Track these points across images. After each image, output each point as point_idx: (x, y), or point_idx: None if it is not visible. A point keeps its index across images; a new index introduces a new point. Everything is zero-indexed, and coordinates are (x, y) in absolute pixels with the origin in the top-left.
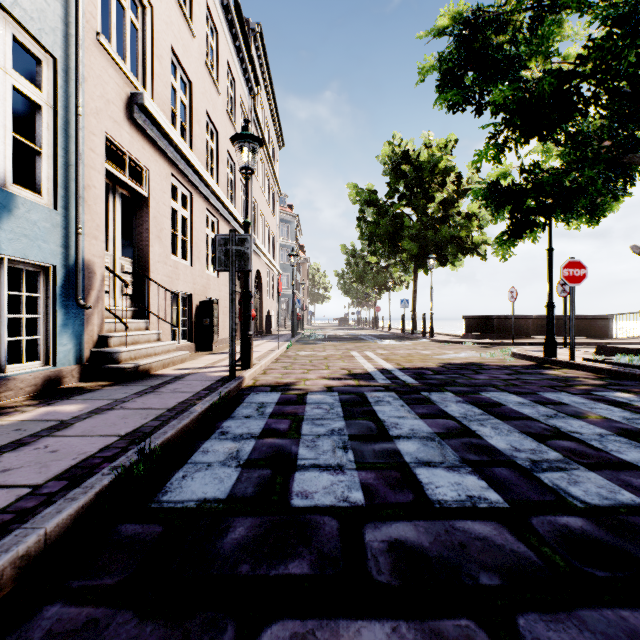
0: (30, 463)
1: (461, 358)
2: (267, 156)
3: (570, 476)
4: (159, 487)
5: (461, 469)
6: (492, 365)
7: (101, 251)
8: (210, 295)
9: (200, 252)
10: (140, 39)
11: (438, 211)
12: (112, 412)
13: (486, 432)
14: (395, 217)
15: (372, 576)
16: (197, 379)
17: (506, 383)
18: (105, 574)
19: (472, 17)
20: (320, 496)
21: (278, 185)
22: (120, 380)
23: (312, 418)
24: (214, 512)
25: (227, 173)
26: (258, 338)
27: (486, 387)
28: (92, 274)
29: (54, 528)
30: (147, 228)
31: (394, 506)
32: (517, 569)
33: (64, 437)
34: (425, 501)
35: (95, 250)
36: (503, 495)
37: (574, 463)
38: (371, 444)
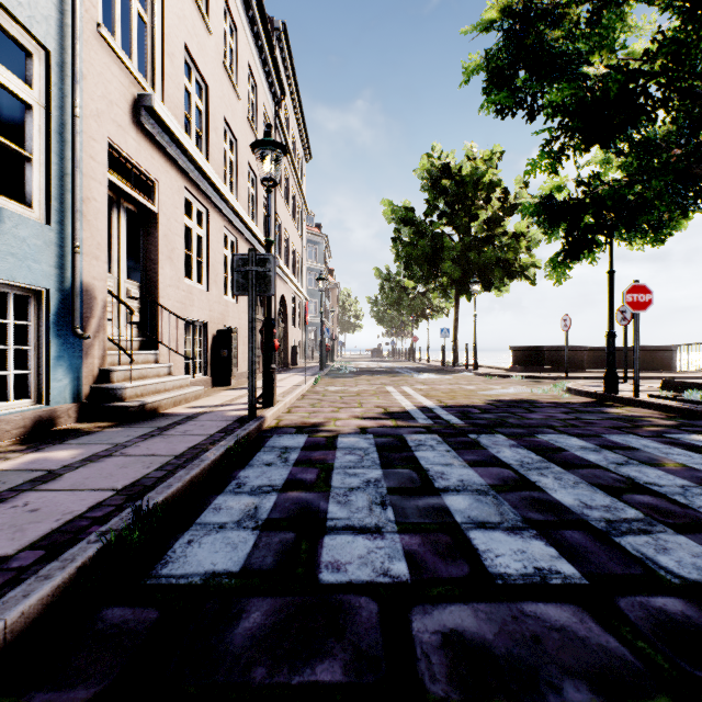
0: (3, 526)
1: (510, 394)
2: (293, 170)
3: (656, 541)
4: (158, 556)
5: (524, 532)
6: (546, 402)
7: (103, 273)
8: (229, 323)
9: (217, 275)
10: (149, 34)
11: (482, 231)
12: (110, 460)
13: (548, 484)
14: (434, 237)
15: (424, 685)
16: (212, 419)
17: (564, 423)
18: (79, 682)
19: (523, 10)
20: (355, 568)
21: (305, 202)
22: (124, 420)
23: (344, 466)
24: (224, 591)
25: (248, 188)
26: (283, 371)
27: (542, 428)
28: (92, 299)
29: (18, 618)
30: (156, 248)
31: (446, 582)
32: (610, 674)
33: (49, 492)
34: (484, 575)
35: (96, 272)
36: (579, 567)
37: (658, 524)
38: (414, 499)
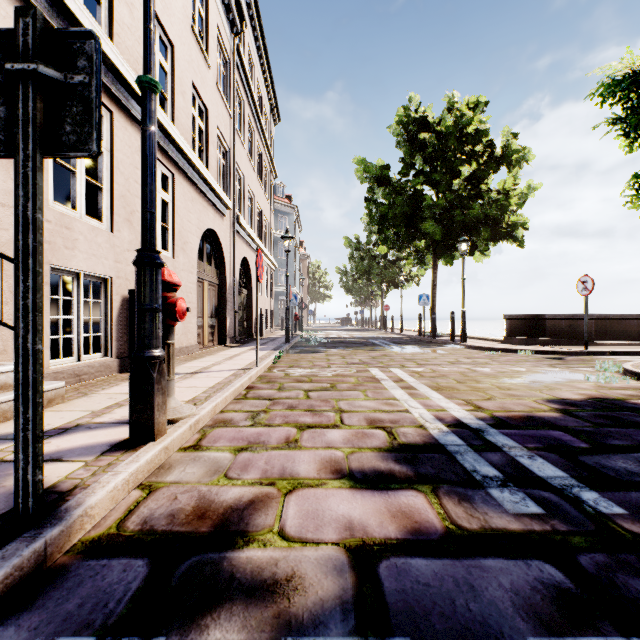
0: None
1: (563, 385)
2: (258, 124)
3: None
4: None
5: None
6: None
7: None
8: None
9: (133, 213)
10: None
11: (463, 189)
12: None
13: None
14: (413, 195)
15: None
16: None
17: None
18: None
19: None
20: None
21: (273, 164)
22: None
23: None
24: None
25: (194, 118)
26: (242, 343)
27: None
28: None
29: None
30: None
31: None
32: None
33: None
34: None
35: None
36: None
37: None
38: None
